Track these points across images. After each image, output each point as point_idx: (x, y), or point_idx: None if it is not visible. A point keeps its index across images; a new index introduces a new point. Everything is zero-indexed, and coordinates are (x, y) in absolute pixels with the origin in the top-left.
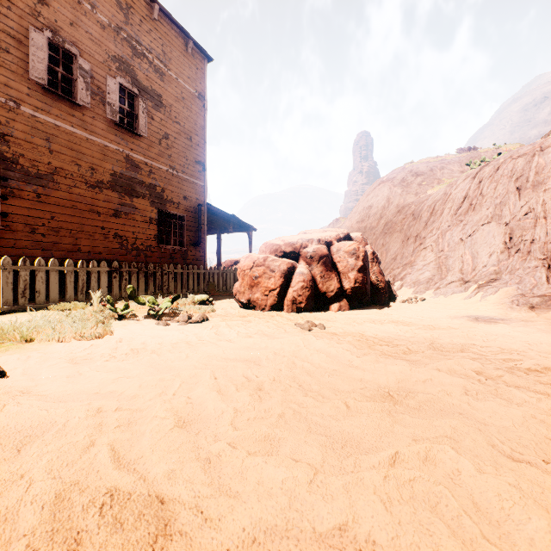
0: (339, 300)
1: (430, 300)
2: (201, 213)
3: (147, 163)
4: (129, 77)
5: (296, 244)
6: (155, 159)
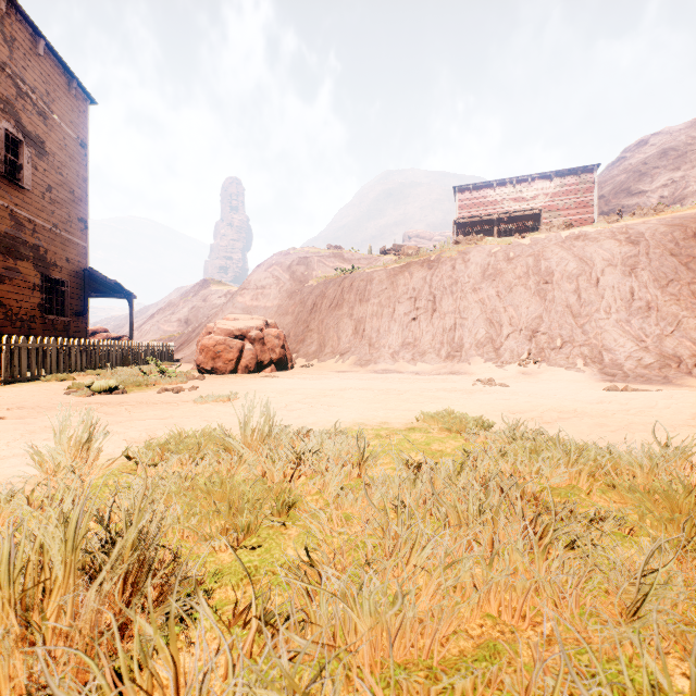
0: (271, 366)
1: (317, 366)
2: (88, 279)
3: (31, 220)
4: (13, 120)
5: (243, 330)
6: (39, 216)
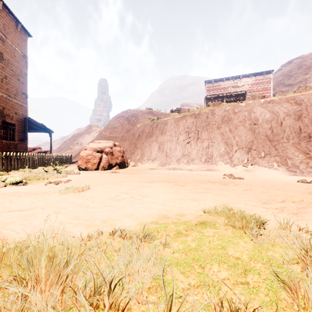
0: (116, 166)
1: (140, 165)
2: (27, 123)
3: None
4: None
5: (102, 148)
6: None
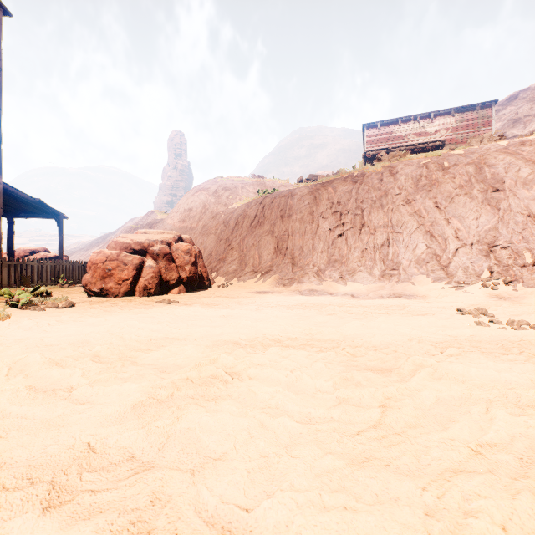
0: (179, 286)
1: (236, 285)
2: None
3: None
4: None
5: (144, 243)
6: None
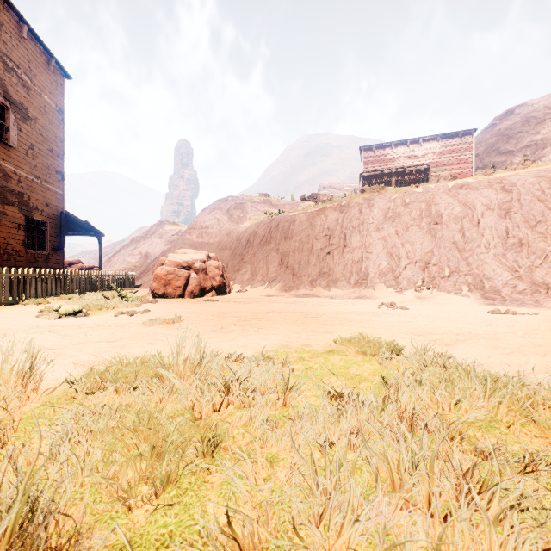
0: (212, 291)
1: (249, 291)
2: (64, 220)
3: (16, 172)
4: (1, 90)
5: (189, 262)
6: (23, 169)
